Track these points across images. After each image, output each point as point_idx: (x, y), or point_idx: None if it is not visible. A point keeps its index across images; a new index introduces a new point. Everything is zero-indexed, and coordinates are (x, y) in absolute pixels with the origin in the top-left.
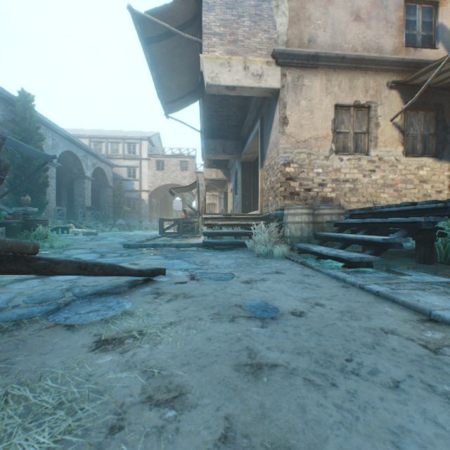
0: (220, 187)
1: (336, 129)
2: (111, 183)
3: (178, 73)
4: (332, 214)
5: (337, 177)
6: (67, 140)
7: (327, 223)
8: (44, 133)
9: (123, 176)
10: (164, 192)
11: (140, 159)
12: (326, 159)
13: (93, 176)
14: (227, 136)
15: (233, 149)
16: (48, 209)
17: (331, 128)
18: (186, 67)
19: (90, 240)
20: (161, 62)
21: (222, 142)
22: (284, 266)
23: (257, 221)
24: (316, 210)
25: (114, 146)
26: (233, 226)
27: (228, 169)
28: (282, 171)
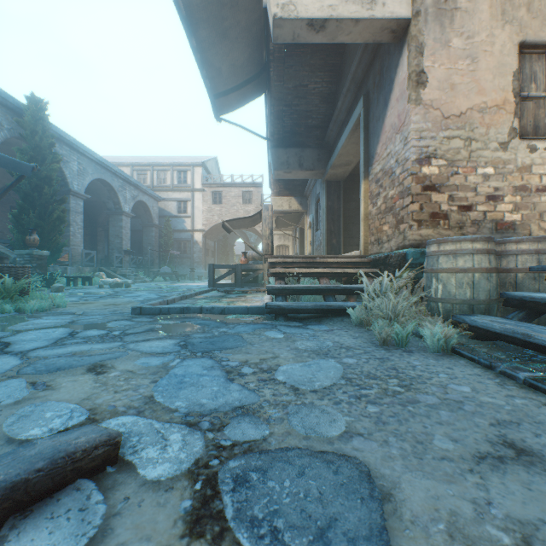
0: (294, 222)
1: (520, 91)
2: (156, 220)
3: (231, 41)
4: (542, 253)
5: (525, 182)
6: (98, 166)
7: (528, 271)
8: (67, 155)
9: (172, 212)
10: (222, 232)
11: (192, 191)
12: (502, 149)
13: (135, 212)
14: (305, 143)
15: (314, 162)
16: (73, 254)
17: (512, 88)
18: (243, 30)
19: (107, 295)
20: (203, 19)
21: (298, 152)
22: (496, 401)
23: (361, 267)
24: (497, 245)
25: (161, 175)
26: (318, 277)
27: (304, 196)
28: (415, 173)
